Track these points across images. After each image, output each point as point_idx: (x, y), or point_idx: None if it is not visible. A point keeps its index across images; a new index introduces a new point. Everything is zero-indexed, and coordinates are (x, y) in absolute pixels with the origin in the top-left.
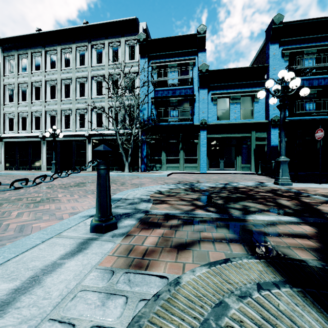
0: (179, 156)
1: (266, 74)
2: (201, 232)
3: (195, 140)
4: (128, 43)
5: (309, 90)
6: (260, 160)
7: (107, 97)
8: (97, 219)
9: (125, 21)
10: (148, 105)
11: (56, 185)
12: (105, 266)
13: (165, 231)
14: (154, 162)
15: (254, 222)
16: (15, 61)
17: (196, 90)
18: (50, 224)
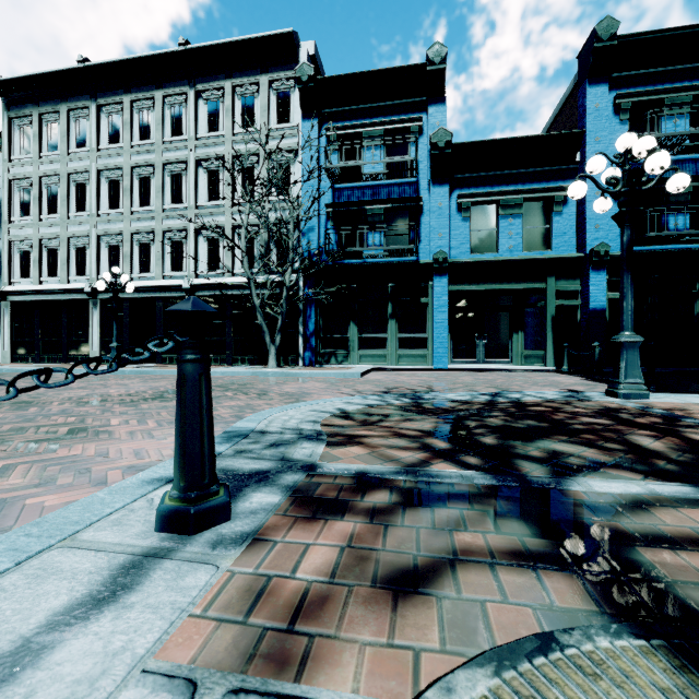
0: (387, 331)
1: (580, 151)
2: (453, 532)
3: (422, 298)
4: (277, 87)
5: (689, 180)
6: (565, 340)
7: (230, 204)
8: (176, 495)
9: (270, 39)
10: (319, 221)
11: (112, 397)
12: (175, 656)
13: (357, 526)
14: (331, 346)
15: (587, 498)
16: (34, 129)
17: (424, 189)
18: (71, 497)
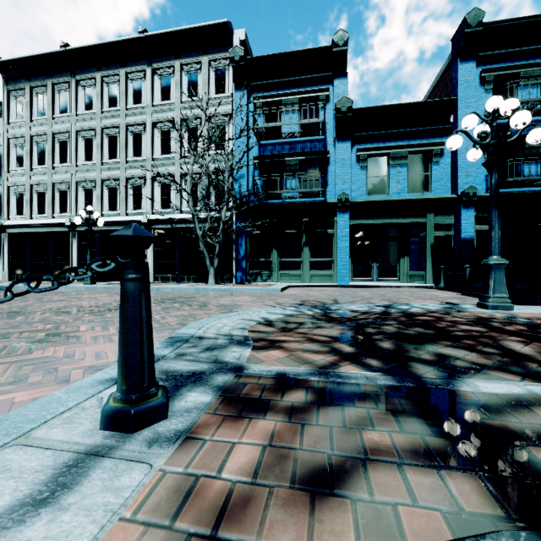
0: (302, 256)
1: (453, 114)
2: (362, 430)
3: (329, 230)
4: (215, 65)
5: None
6: (441, 263)
7: (179, 156)
8: (119, 397)
9: (210, 28)
10: (248, 170)
11: (84, 308)
12: None
13: (277, 424)
14: (258, 268)
15: (475, 397)
16: (27, 99)
17: (331, 144)
18: (37, 394)
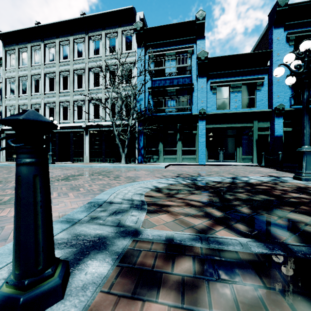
0: (177, 147)
1: (269, 60)
2: None
3: (193, 131)
4: (125, 34)
5: None
6: (262, 151)
7: (104, 88)
8: (11, 282)
9: (122, 11)
10: (145, 95)
11: None
12: None
13: (170, 309)
14: (151, 154)
15: None
16: (16, 55)
17: (194, 79)
18: None
